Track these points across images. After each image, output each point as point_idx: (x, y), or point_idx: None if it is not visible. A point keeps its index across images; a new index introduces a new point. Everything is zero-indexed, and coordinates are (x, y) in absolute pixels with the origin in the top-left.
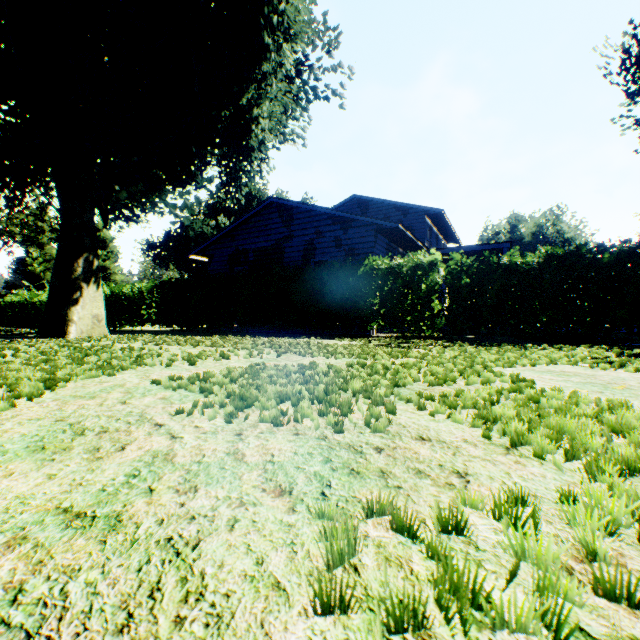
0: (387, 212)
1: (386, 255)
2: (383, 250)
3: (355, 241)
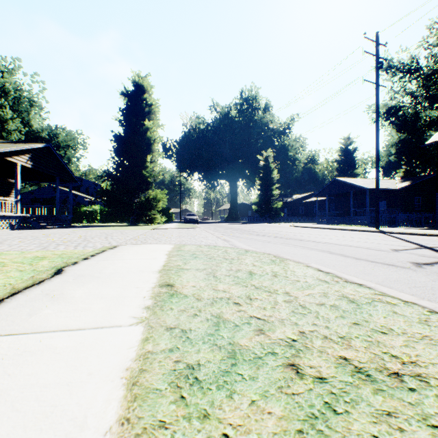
0: (90, 184)
1: (88, 203)
2: (87, 202)
3: (79, 200)
